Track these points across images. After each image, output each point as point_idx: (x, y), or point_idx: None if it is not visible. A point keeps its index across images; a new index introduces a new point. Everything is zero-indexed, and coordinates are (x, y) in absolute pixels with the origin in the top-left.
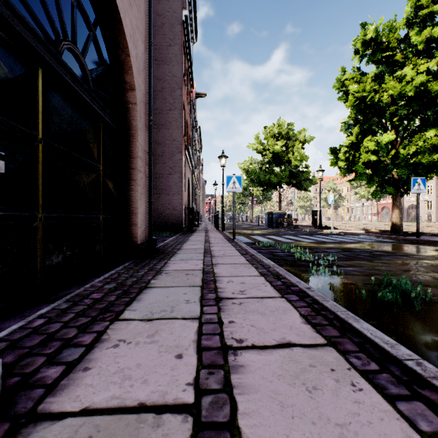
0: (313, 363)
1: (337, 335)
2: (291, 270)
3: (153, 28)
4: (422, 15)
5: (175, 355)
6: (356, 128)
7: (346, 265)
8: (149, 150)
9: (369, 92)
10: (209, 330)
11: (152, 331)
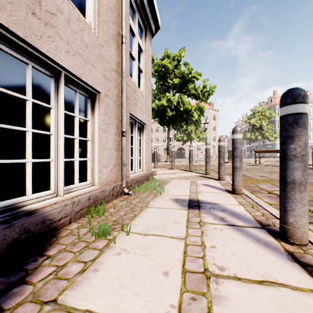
0: None
1: None
2: None
3: None
4: None
5: None
6: None
7: None
8: None
9: None
10: None
11: None
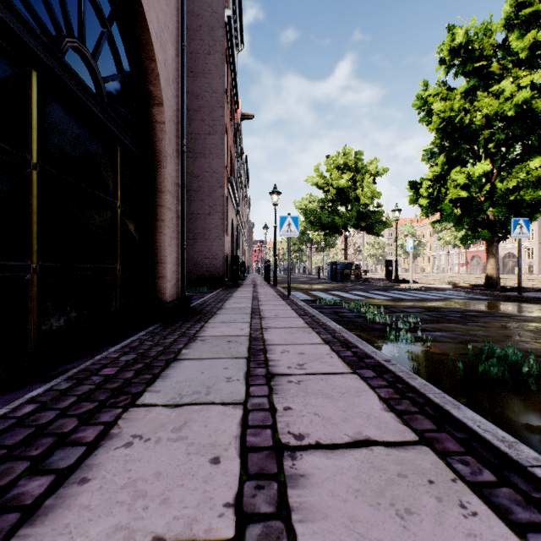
0: (403, 470)
1: (431, 428)
2: (363, 336)
3: (188, 32)
4: (525, 15)
5: (210, 459)
6: (441, 156)
7: (433, 329)
8: (181, 183)
9: (459, 112)
10: (257, 421)
11: (179, 422)
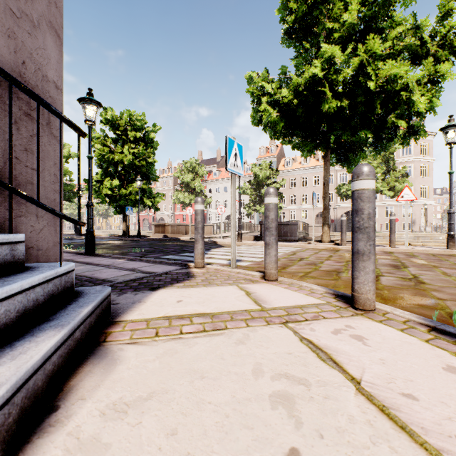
0: None
1: None
2: None
3: None
4: (133, 123)
5: None
6: (101, 171)
7: (76, 247)
8: None
9: (108, 153)
10: None
11: None
